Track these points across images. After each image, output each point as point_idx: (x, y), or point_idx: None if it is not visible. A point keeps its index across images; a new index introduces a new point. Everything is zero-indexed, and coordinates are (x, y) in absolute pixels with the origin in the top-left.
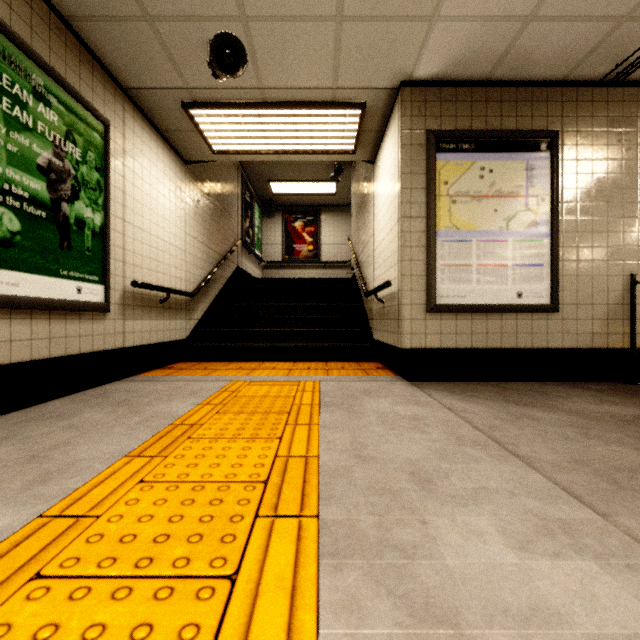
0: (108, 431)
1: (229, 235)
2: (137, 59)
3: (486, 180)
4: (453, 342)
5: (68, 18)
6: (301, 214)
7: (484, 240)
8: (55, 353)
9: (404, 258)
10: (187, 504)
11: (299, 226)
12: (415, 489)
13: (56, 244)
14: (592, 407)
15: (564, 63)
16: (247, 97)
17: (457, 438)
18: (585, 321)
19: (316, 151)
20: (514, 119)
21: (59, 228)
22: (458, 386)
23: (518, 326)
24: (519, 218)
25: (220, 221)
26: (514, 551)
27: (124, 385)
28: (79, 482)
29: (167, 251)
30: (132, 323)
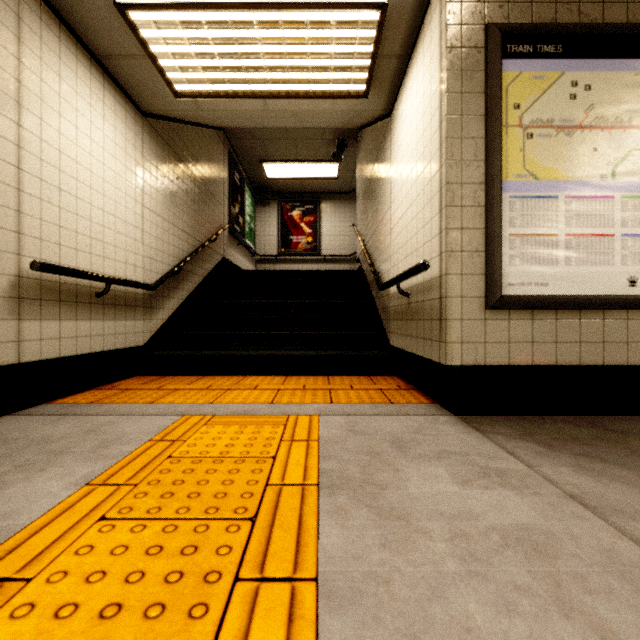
0: None
1: (212, 219)
2: None
3: (580, 101)
4: (528, 355)
5: None
6: (299, 202)
7: (577, 196)
8: None
9: (451, 224)
10: None
11: (297, 215)
12: None
13: None
14: None
15: None
16: None
17: None
18: None
19: (315, 93)
20: (623, 7)
21: None
22: (541, 427)
23: (629, 330)
24: (632, 161)
25: (199, 200)
26: None
27: (9, 424)
28: None
29: (110, 226)
30: (38, 325)
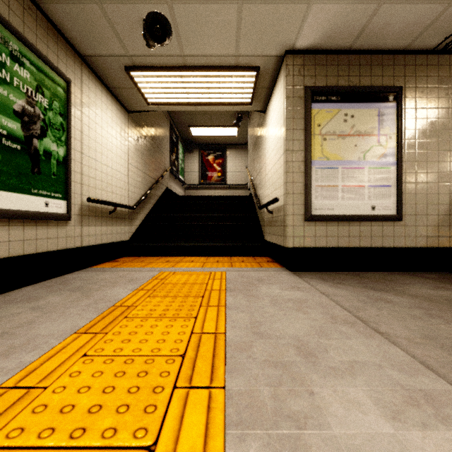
0: (64, 311)
1: (160, 165)
2: (90, 33)
3: (348, 123)
4: (324, 243)
5: (38, 1)
6: (212, 150)
7: (347, 167)
8: (28, 251)
9: (288, 181)
10: (119, 376)
11: (211, 159)
12: (302, 362)
13: (28, 170)
14: (430, 292)
15: (407, 36)
16: (172, 62)
17: (331, 317)
18: (421, 227)
19: (223, 103)
20: (369, 78)
21: (31, 158)
22: (328, 275)
23: (372, 231)
24: (373, 151)
25: (154, 155)
26: (389, 421)
27: (81, 274)
28: (35, 356)
29: (114, 176)
30: (88, 228)
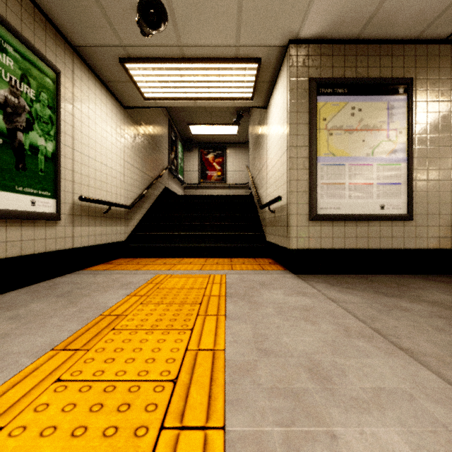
0: (45, 322)
1: (159, 163)
2: (81, 20)
3: (356, 117)
4: (330, 244)
5: None
6: (212, 149)
7: (354, 164)
8: (11, 254)
9: (292, 178)
10: (95, 410)
11: (211, 158)
12: (317, 389)
13: (12, 165)
14: (448, 298)
15: (418, 24)
16: (169, 53)
17: (344, 329)
18: (433, 227)
19: (223, 98)
20: (378, 69)
21: (15, 152)
22: (334, 279)
23: (381, 231)
24: (382, 147)
25: (152, 153)
26: None
27: (72, 278)
28: None
29: (109, 174)
30: (80, 229)
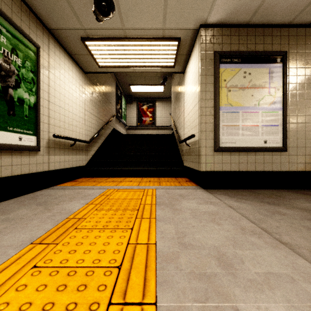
0: (27, 223)
1: (109, 112)
2: (54, 11)
3: (247, 79)
4: (229, 167)
5: None
6: (146, 102)
7: (246, 111)
8: (5, 174)
9: (202, 121)
10: (60, 290)
11: (145, 108)
12: (223, 274)
13: (5, 112)
14: None
15: (291, 13)
16: (116, 34)
17: (241, 228)
18: (301, 156)
19: (153, 66)
20: (262, 45)
21: (7, 103)
22: (232, 192)
23: (264, 159)
24: (265, 99)
25: (104, 104)
26: None
27: (48, 191)
28: None
29: (74, 119)
30: (54, 157)
